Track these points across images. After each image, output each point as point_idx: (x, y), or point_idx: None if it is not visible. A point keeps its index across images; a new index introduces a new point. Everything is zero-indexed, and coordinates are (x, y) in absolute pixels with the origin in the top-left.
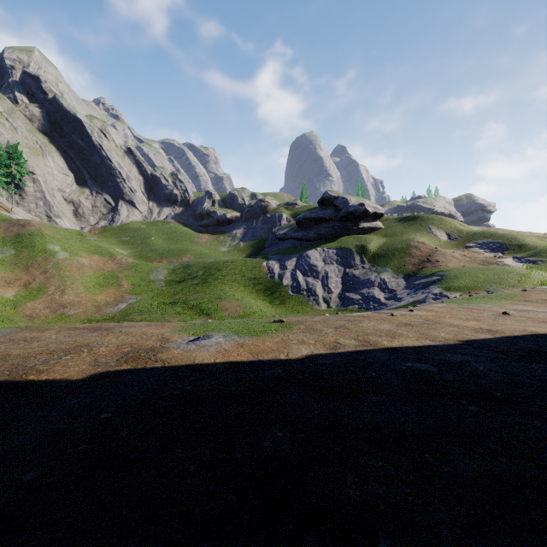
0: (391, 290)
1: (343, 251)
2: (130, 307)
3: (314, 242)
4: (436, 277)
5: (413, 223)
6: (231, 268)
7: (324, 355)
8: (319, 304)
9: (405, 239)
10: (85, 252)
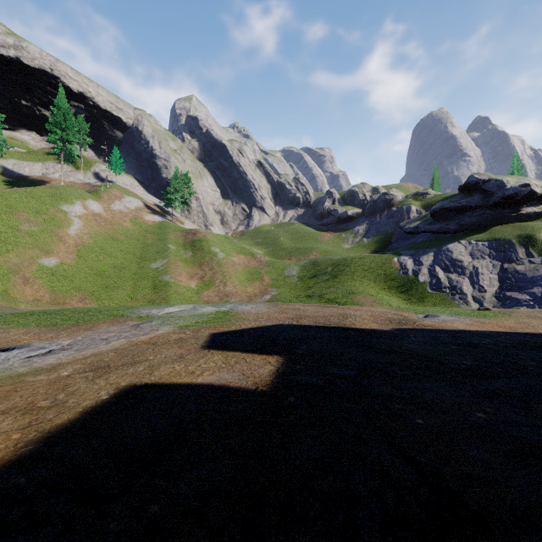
0: None
1: (498, 243)
2: (274, 298)
3: (454, 234)
4: None
5: None
6: (359, 265)
7: None
8: (467, 304)
9: None
10: (234, 252)
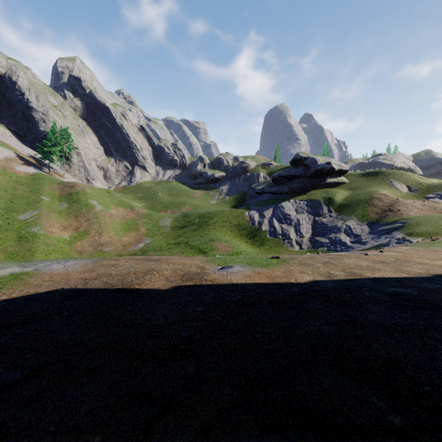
0: (356, 235)
1: (312, 203)
2: (146, 246)
3: (287, 195)
4: (398, 224)
5: (375, 178)
6: (220, 217)
7: (323, 281)
8: (292, 246)
9: (368, 192)
10: (113, 205)
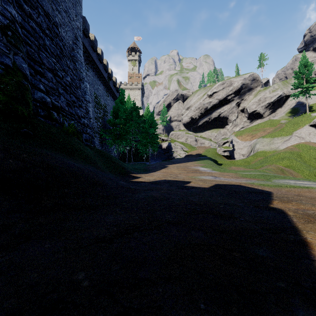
0: None
1: None
2: None
3: None
4: None
5: None
6: None
7: None
8: None
9: None
10: None
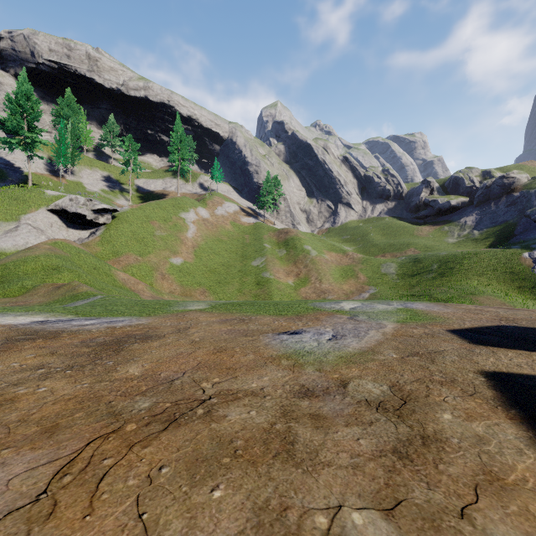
0: None
1: None
2: (373, 296)
3: None
4: None
5: None
6: (474, 261)
7: None
8: None
9: None
10: (325, 250)
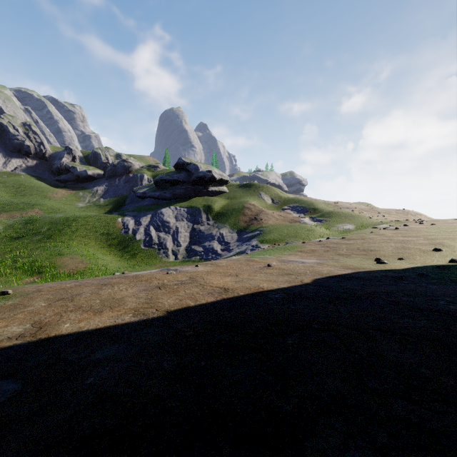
0: (227, 242)
1: (192, 210)
2: None
3: (169, 201)
4: (257, 232)
5: (249, 189)
6: (82, 224)
7: None
8: (168, 256)
9: (242, 202)
10: None
